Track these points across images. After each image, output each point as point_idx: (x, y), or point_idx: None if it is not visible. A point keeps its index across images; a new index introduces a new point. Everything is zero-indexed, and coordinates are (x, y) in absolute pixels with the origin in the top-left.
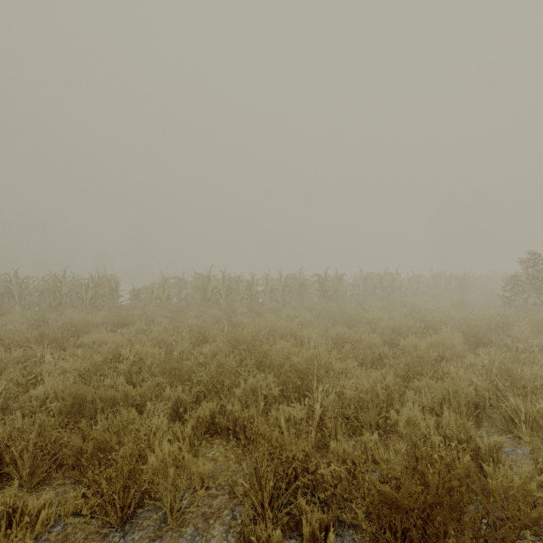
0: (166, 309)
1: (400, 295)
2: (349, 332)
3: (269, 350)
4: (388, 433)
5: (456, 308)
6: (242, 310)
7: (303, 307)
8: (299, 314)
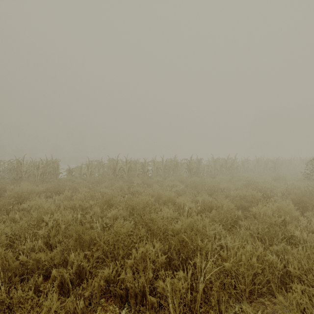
0: (89, 181)
1: (237, 172)
2: (211, 198)
3: (156, 218)
4: (259, 297)
5: (275, 180)
6: (138, 182)
7: (177, 180)
8: (175, 185)
